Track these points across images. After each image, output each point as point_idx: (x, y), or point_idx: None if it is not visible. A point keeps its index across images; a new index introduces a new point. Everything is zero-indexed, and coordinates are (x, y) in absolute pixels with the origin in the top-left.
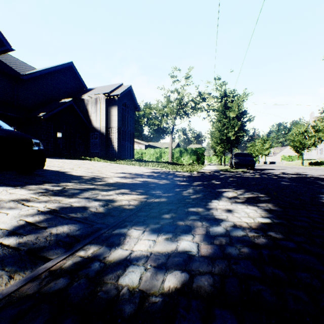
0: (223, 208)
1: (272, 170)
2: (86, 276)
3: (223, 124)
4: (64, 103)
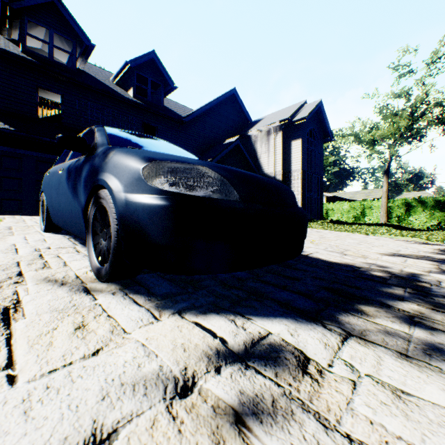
0: None
1: None
2: None
3: None
4: (230, 144)
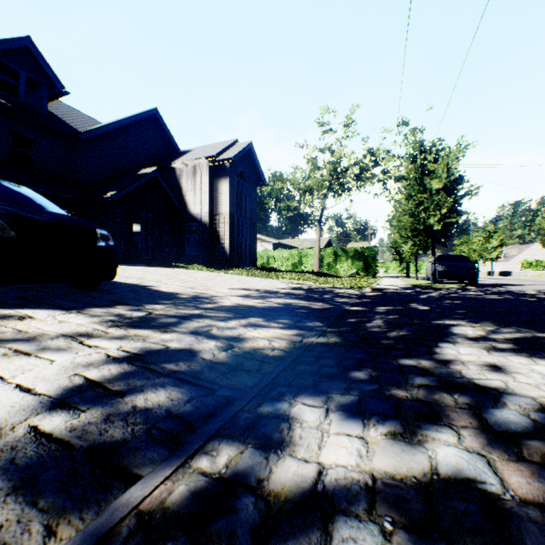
0: (476, 361)
1: (513, 286)
2: (231, 544)
3: (416, 203)
4: (144, 175)
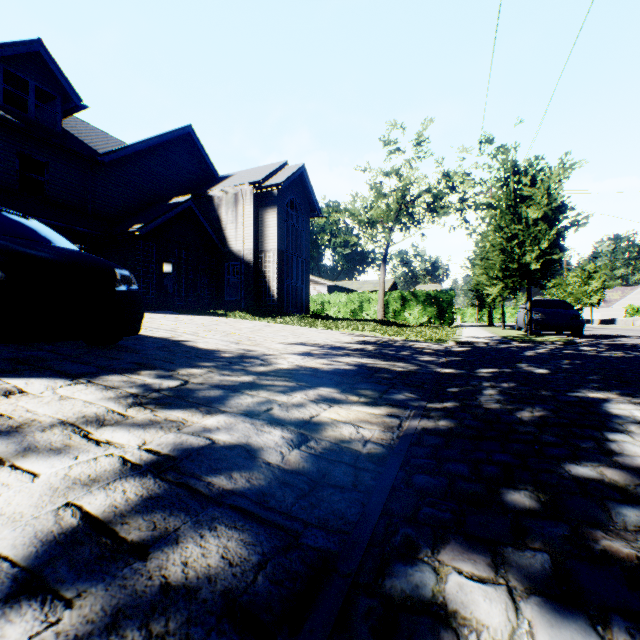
0: None
1: (628, 338)
2: None
3: (508, 237)
4: (176, 205)
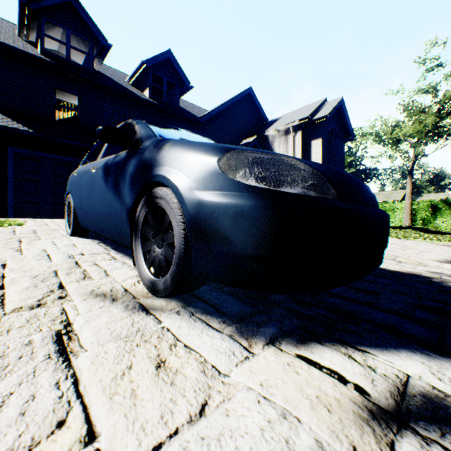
0: None
1: None
2: None
3: None
4: (247, 144)
